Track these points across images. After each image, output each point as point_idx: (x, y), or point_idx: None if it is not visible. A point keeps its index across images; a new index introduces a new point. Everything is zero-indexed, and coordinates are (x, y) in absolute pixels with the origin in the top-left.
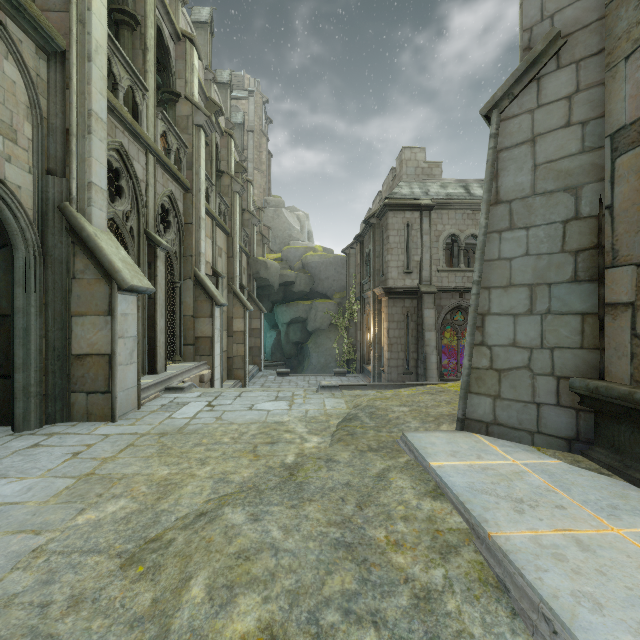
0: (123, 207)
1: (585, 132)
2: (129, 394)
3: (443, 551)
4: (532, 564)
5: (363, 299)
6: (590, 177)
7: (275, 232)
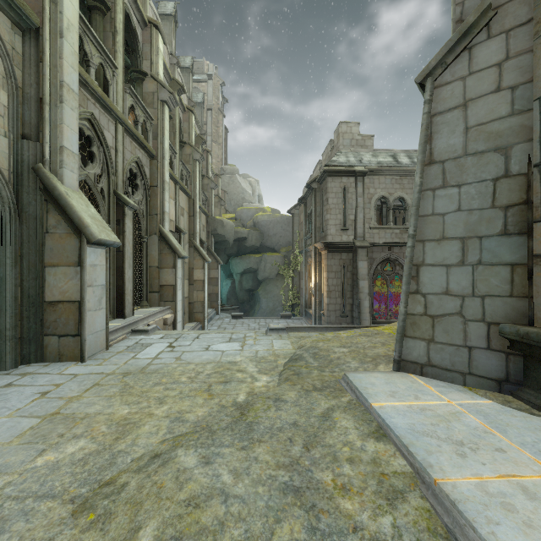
0: (94, 170)
1: (514, 96)
2: (98, 337)
3: (390, 497)
4: (482, 516)
5: (306, 252)
6: (519, 138)
7: (230, 195)
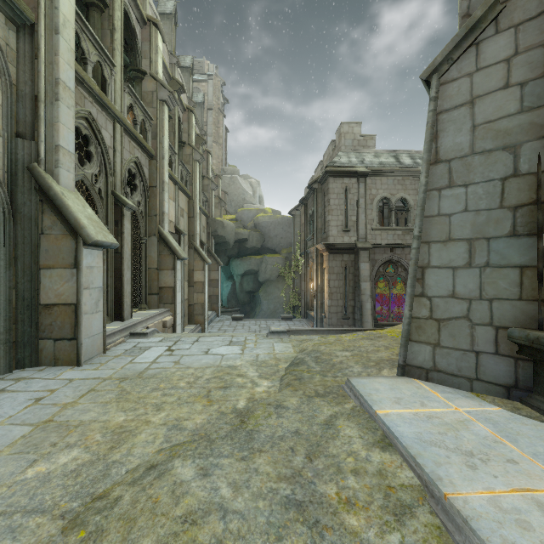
0: (92, 170)
1: (524, 93)
2: (94, 340)
3: (397, 512)
4: (497, 534)
5: (307, 254)
6: (529, 136)
7: (231, 196)
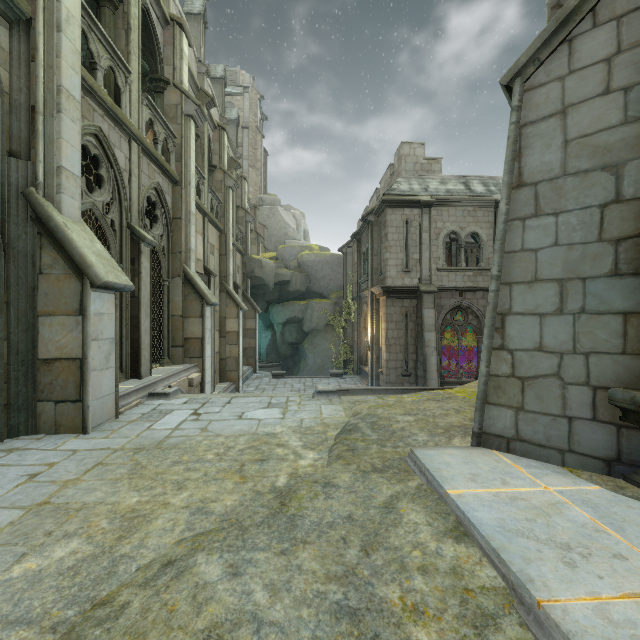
0: (103, 198)
1: (628, 99)
2: (105, 402)
3: (478, 623)
4: None
5: (360, 299)
6: (634, 152)
7: (270, 231)
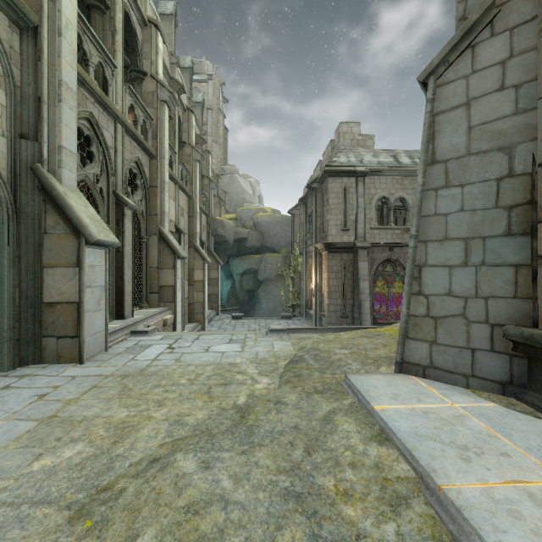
0: (93, 170)
1: (518, 95)
2: (96, 338)
3: (393, 503)
4: (489, 523)
5: (306, 253)
6: (523, 137)
7: (230, 196)
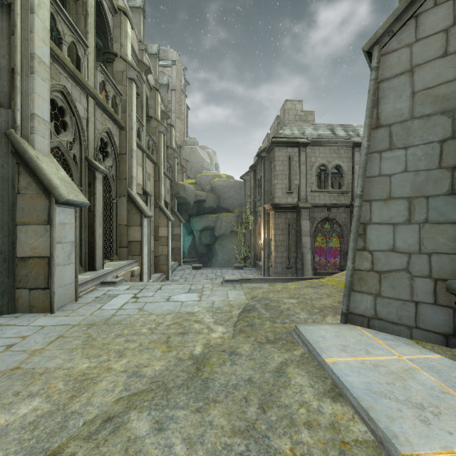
0: (67, 138)
1: None
2: (67, 289)
3: None
4: None
5: (256, 212)
6: None
7: (191, 164)
